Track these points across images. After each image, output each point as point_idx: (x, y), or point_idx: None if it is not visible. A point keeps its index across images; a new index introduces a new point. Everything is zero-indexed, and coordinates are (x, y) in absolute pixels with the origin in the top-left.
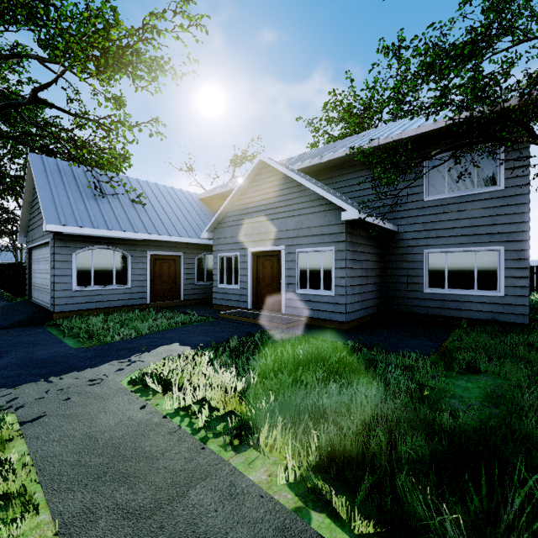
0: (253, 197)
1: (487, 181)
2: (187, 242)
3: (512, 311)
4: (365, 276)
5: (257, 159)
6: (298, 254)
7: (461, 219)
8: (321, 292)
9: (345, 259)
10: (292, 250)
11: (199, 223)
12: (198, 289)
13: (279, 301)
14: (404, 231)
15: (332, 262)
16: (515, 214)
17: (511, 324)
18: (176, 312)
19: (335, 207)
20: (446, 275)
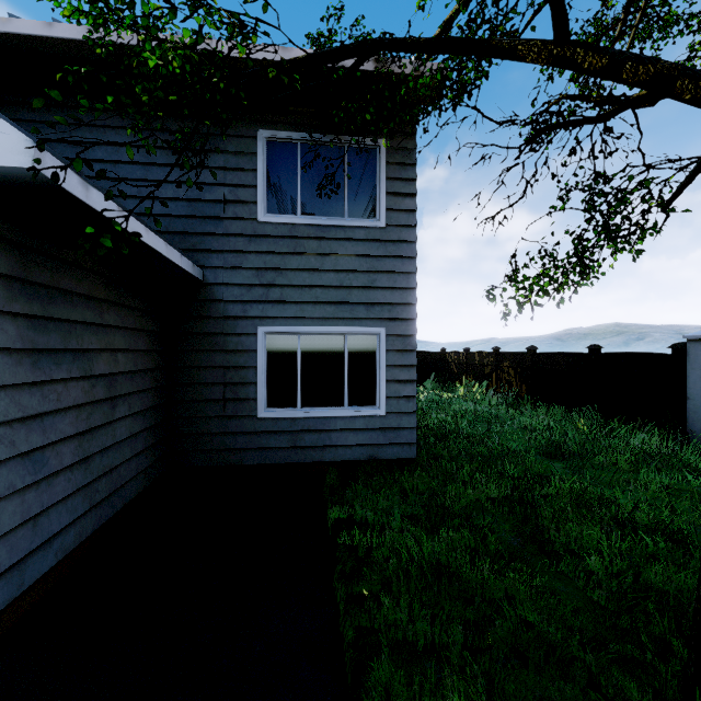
0: None
1: (363, 207)
2: None
3: (396, 439)
4: (105, 400)
5: None
6: None
7: (325, 271)
8: None
9: None
10: None
11: None
12: None
13: None
14: (218, 282)
15: None
16: (400, 274)
17: (395, 463)
18: None
19: None
20: (300, 380)
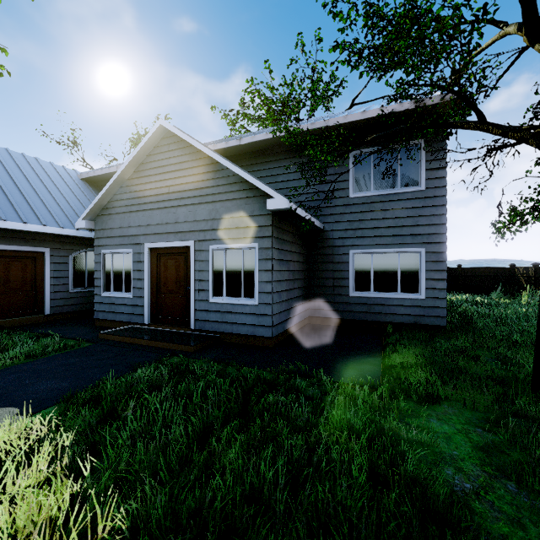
0: (151, 176)
1: (410, 180)
2: (54, 233)
3: (432, 313)
4: (292, 280)
5: (157, 124)
6: (212, 252)
7: (386, 219)
8: (242, 301)
9: (272, 259)
10: (204, 247)
11: (78, 209)
12: (75, 298)
13: (187, 313)
14: (330, 229)
15: (255, 263)
16: (434, 216)
17: (431, 327)
18: (22, 337)
19: (259, 193)
20: (372, 277)
